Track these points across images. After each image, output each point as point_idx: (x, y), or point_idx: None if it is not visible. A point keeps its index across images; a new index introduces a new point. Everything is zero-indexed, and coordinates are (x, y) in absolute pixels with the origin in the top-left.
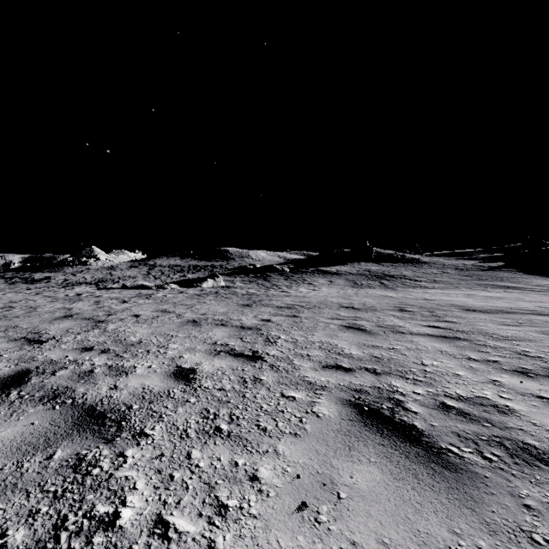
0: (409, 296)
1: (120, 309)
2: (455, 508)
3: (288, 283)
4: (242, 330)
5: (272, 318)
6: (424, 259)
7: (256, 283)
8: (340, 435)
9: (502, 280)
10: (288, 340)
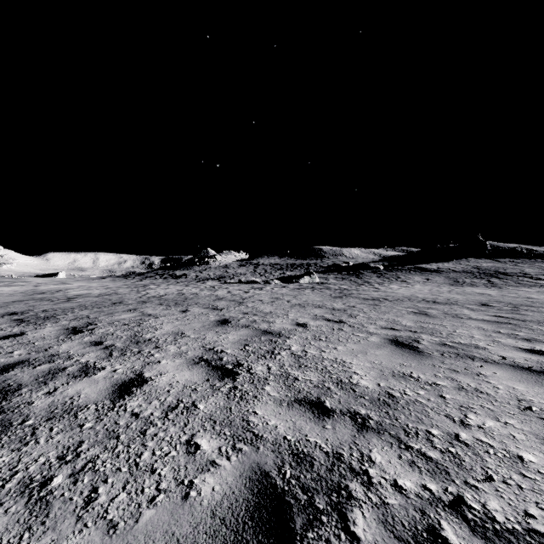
0: (511, 294)
1: (247, 296)
2: (411, 360)
3: (380, 280)
4: (333, 310)
5: (357, 305)
6: None
7: (349, 280)
8: (376, 345)
9: None
10: (364, 317)
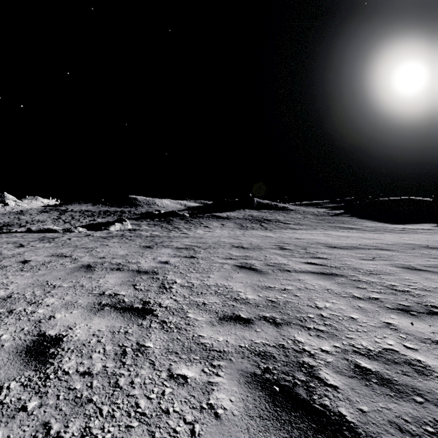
0: (284, 236)
1: (10, 254)
2: None
3: (188, 226)
4: (137, 275)
5: (170, 260)
6: (291, 207)
7: (160, 226)
8: None
9: (344, 222)
10: (184, 285)
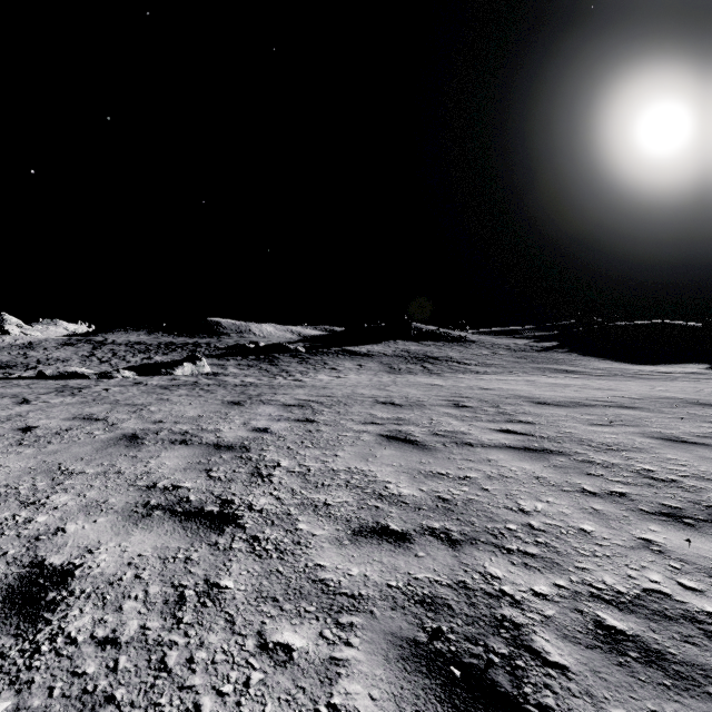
0: (461, 384)
1: (4, 416)
2: None
3: (303, 368)
4: (215, 452)
5: (272, 426)
6: (471, 337)
7: (258, 368)
8: None
9: (558, 362)
10: (293, 471)
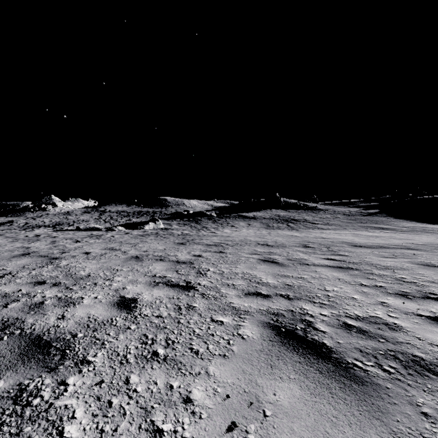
0: (310, 235)
1: (73, 247)
2: (365, 419)
3: (215, 225)
4: (177, 264)
5: (202, 254)
6: (320, 207)
7: (190, 226)
8: (262, 354)
9: (378, 223)
10: (216, 272)
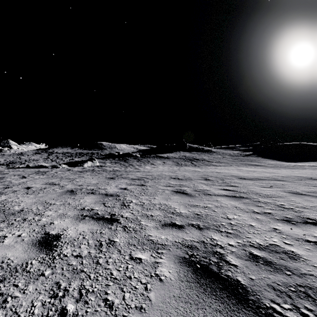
0: (208, 170)
1: (17, 183)
2: None
3: (139, 163)
4: (105, 197)
5: (127, 187)
6: (213, 150)
7: (119, 163)
8: (181, 303)
9: (252, 161)
10: (138, 204)
